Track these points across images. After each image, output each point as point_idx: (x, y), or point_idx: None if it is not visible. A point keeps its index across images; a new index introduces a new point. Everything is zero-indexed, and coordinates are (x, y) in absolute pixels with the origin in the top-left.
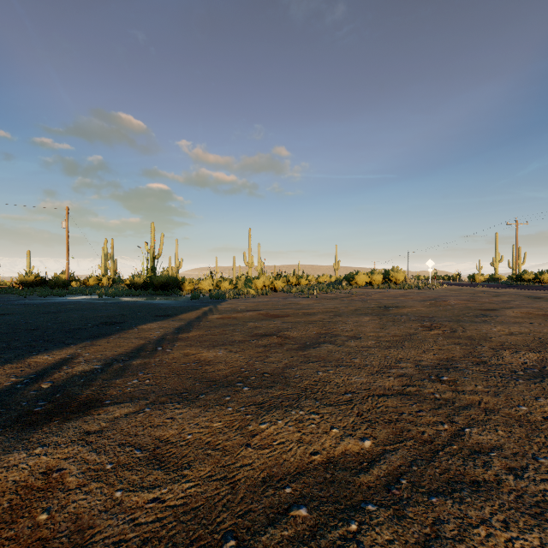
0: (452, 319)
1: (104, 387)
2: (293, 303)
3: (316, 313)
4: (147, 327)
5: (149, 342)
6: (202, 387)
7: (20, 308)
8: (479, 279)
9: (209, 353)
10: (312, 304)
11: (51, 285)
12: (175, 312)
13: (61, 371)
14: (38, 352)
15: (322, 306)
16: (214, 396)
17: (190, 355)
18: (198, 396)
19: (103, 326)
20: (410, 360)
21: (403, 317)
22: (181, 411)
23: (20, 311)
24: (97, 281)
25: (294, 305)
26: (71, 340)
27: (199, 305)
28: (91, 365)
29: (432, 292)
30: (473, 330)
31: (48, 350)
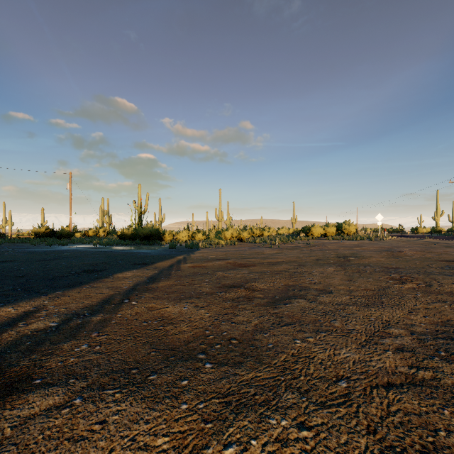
0: (419, 271)
1: (46, 355)
2: (258, 252)
3: (280, 263)
4: (122, 276)
5: (118, 293)
6: (157, 359)
7: (24, 256)
8: (423, 231)
9: (174, 308)
10: (276, 253)
11: (58, 236)
12: (153, 260)
13: (13, 328)
14: (6, 303)
15: (285, 255)
16: (168, 378)
17: (154, 310)
18: (148, 377)
19: (83, 274)
20: (399, 323)
21: (367, 268)
22: (118, 408)
23: (23, 258)
24: (95, 232)
25: (259, 254)
26: (46, 289)
27: (174, 254)
28: (47, 321)
29: (384, 243)
30: (450, 285)
31: (16, 301)
